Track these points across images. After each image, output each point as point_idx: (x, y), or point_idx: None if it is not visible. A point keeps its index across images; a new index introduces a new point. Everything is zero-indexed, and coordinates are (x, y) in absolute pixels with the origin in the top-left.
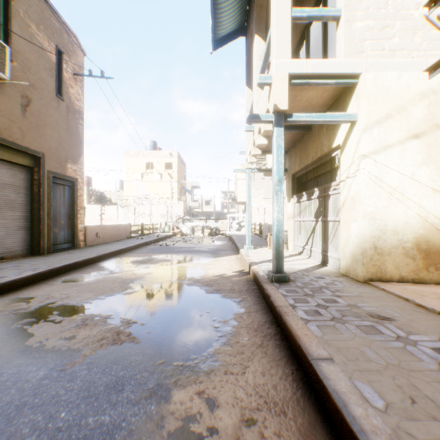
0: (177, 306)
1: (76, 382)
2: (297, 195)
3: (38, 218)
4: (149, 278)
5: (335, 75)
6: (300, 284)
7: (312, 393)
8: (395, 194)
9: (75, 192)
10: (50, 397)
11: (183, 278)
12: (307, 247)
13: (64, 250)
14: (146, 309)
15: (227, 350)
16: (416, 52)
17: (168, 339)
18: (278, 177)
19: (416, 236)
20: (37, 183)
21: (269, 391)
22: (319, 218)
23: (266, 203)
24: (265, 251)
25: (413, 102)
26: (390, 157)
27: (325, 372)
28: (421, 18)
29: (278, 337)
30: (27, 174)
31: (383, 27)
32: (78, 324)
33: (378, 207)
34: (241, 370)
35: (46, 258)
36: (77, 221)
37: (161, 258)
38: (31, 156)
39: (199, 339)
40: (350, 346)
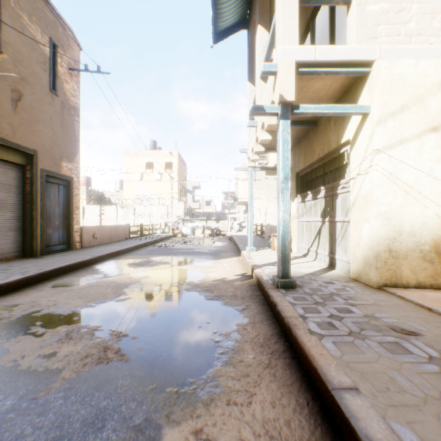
0: (174, 316)
1: (48, 416)
2: (301, 194)
3: (30, 218)
4: (145, 282)
5: (346, 63)
6: (308, 290)
7: (334, 433)
8: (412, 192)
9: (70, 192)
10: (13, 437)
11: (181, 282)
12: (313, 249)
13: (58, 252)
14: (140, 319)
15: (229, 371)
16: (435, 38)
17: (162, 357)
18: (284, 173)
19: (434, 237)
20: (29, 181)
21: (281, 429)
22: (326, 218)
23: (267, 203)
24: (267, 253)
25: (431, 92)
26: (406, 151)
27: (351, 409)
28: (439, 0)
29: (287, 355)
30: (19, 172)
31: (399, 10)
32: (61, 337)
33: (393, 207)
34: (247, 399)
35: (38, 260)
36: (72, 221)
37: (160, 261)
38: (23, 153)
39: (197, 357)
40: (377, 371)
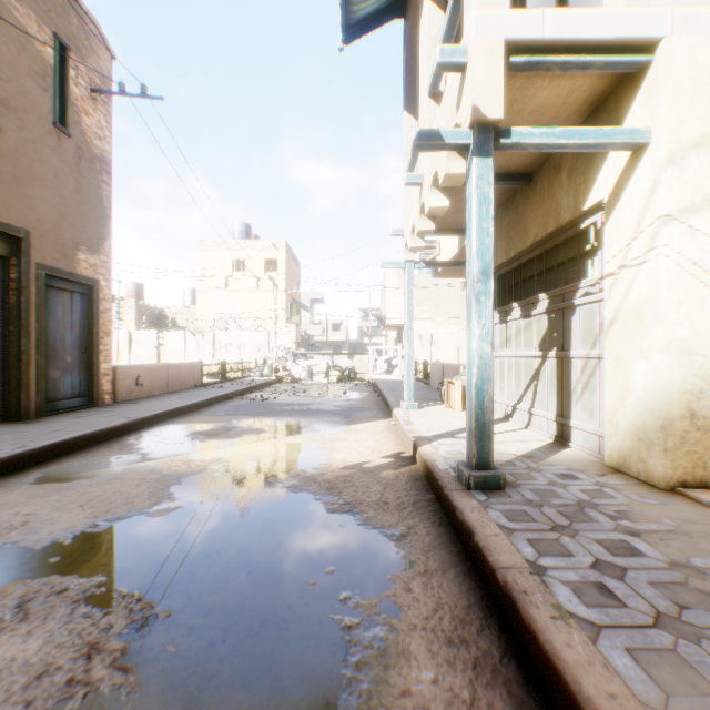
0: (260, 553)
1: None
2: (500, 309)
3: (17, 351)
4: (215, 471)
5: (603, 45)
6: (530, 494)
7: None
8: None
9: (94, 305)
10: None
11: (282, 471)
12: (523, 407)
13: (71, 411)
14: (187, 562)
15: None
16: None
17: (218, 679)
18: (480, 263)
19: None
20: (15, 286)
21: None
22: (549, 351)
23: (434, 326)
24: (439, 414)
25: None
26: None
27: None
28: None
29: (512, 671)
30: None
31: None
32: (5, 613)
33: (698, 329)
34: None
35: (28, 427)
36: (98, 356)
37: (248, 427)
38: (2, 235)
39: (300, 679)
40: None
